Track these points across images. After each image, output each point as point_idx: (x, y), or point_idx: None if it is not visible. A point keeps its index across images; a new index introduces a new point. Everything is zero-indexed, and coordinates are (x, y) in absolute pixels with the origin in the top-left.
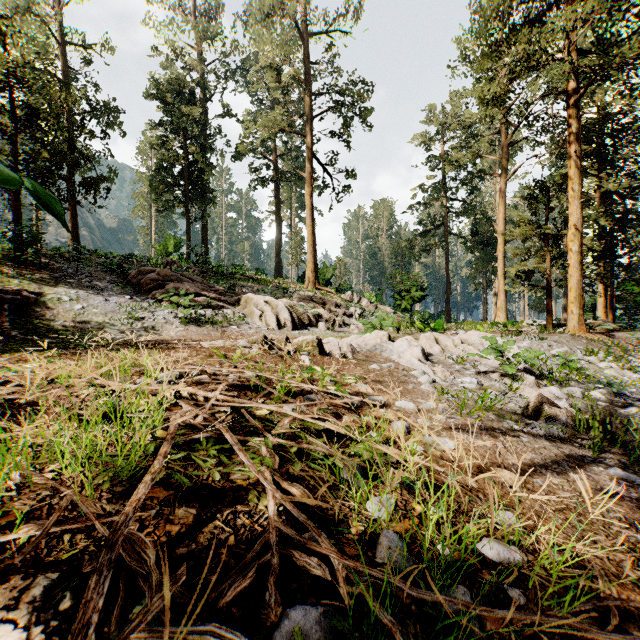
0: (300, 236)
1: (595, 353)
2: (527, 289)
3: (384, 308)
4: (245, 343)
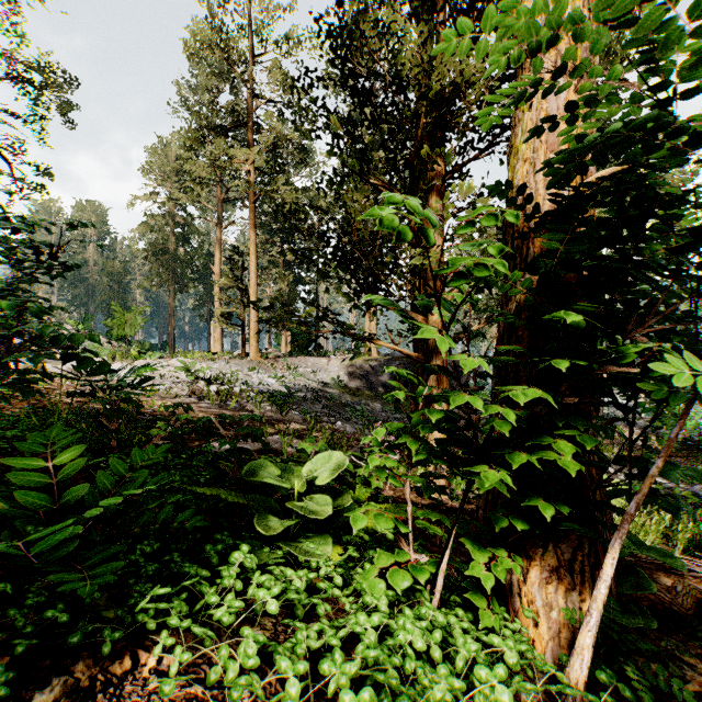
0: None
1: (253, 370)
2: (228, 327)
3: None
4: None
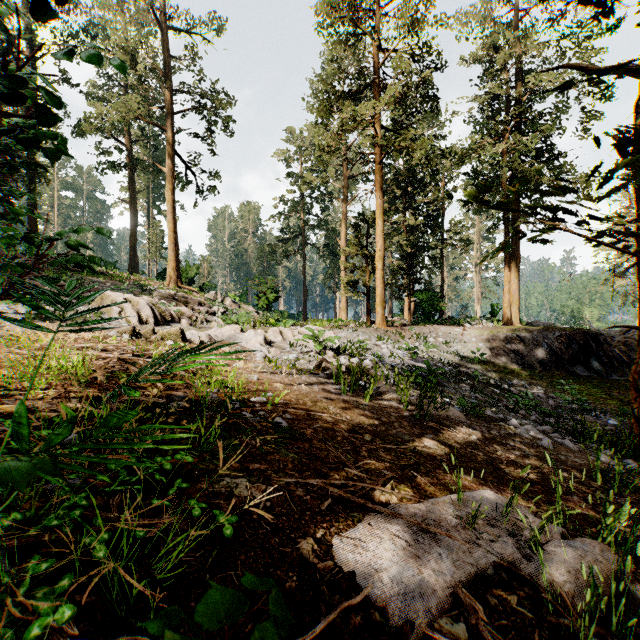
0: (159, 230)
1: (382, 339)
2: (354, 294)
3: (247, 307)
4: (115, 333)
